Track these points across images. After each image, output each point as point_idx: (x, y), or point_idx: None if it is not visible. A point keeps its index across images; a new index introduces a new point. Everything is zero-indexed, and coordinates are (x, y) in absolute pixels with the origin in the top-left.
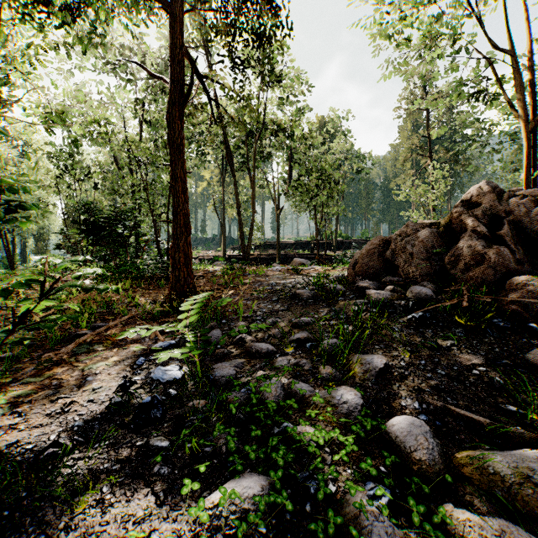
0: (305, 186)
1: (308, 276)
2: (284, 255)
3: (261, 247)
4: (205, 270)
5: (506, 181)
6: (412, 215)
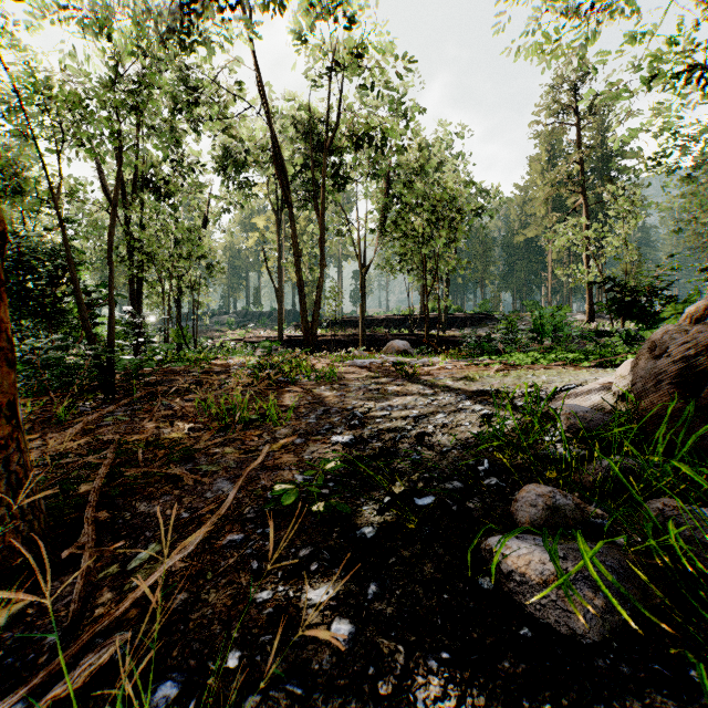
0: (407, 223)
1: (438, 386)
2: (371, 335)
3: (336, 325)
4: (228, 364)
5: (702, 225)
6: (576, 273)
